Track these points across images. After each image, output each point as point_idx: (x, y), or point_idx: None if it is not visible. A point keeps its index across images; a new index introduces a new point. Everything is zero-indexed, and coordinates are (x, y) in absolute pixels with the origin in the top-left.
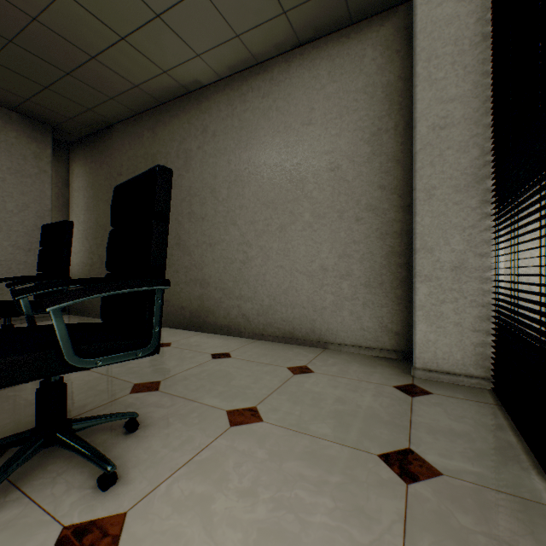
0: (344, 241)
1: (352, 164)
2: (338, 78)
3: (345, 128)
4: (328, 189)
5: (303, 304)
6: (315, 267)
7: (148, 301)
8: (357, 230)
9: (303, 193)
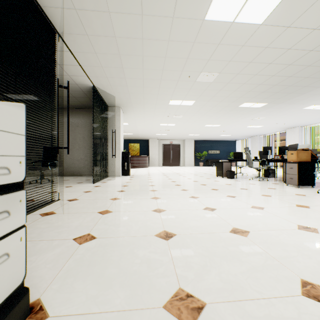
0: (86, 153)
1: (88, 137)
2: (85, 119)
3: (86, 130)
4: (82, 142)
5: (76, 167)
6: (79, 158)
7: (55, 163)
8: (89, 151)
9: (76, 142)
